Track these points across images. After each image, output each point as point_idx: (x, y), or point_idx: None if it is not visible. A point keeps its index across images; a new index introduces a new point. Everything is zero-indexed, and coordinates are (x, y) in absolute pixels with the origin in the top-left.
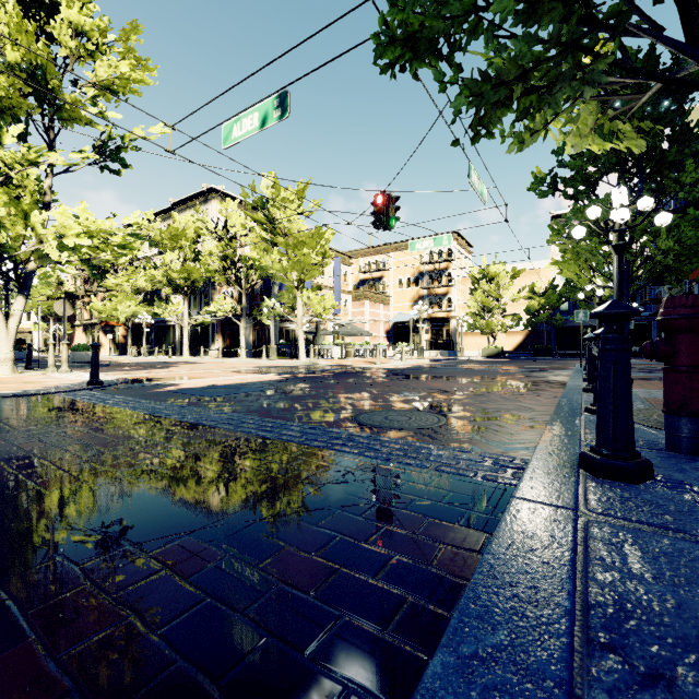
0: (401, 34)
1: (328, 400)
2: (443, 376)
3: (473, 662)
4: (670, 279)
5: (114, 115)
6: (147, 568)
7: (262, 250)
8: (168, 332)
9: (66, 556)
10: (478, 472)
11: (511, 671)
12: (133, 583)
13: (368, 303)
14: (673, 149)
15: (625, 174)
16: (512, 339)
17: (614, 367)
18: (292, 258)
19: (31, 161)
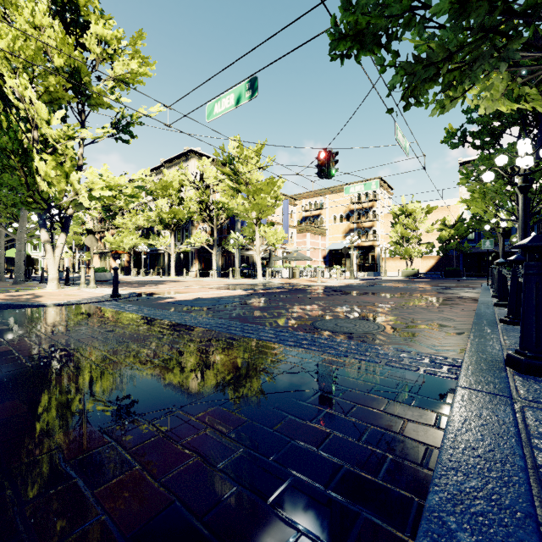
0: (351, 31)
1: (287, 310)
2: (373, 292)
3: (460, 497)
4: None
5: (125, 100)
6: (197, 426)
7: (230, 196)
8: (159, 258)
9: (139, 416)
10: (420, 367)
11: (490, 505)
12: (191, 436)
13: (309, 234)
14: None
15: (526, 126)
16: (426, 262)
17: (536, 288)
18: (252, 201)
19: (69, 136)
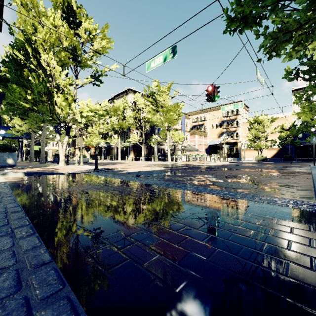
0: (240, 16)
1: (194, 177)
2: (241, 169)
3: None
4: None
5: (98, 62)
6: (180, 225)
7: (152, 114)
8: (111, 150)
9: (148, 220)
10: (289, 205)
11: None
12: (180, 229)
13: (197, 136)
14: None
15: None
16: (270, 152)
17: None
18: (165, 117)
19: (70, 83)
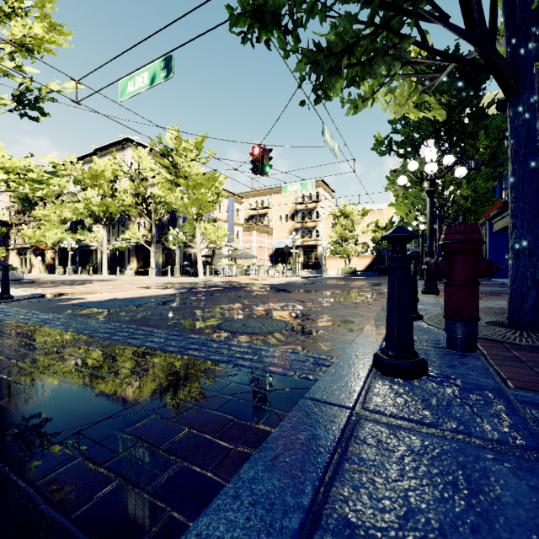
0: (249, 6)
1: (204, 310)
2: (306, 289)
3: None
4: (469, 218)
5: (31, 69)
6: None
7: (167, 189)
8: (91, 255)
9: None
10: (298, 371)
11: None
12: None
13: (255, 233)
14: (471, 123)
15: (439, 140)
16: (363, 261)
17: (397, 282)
18: (191, 196)
19: None
